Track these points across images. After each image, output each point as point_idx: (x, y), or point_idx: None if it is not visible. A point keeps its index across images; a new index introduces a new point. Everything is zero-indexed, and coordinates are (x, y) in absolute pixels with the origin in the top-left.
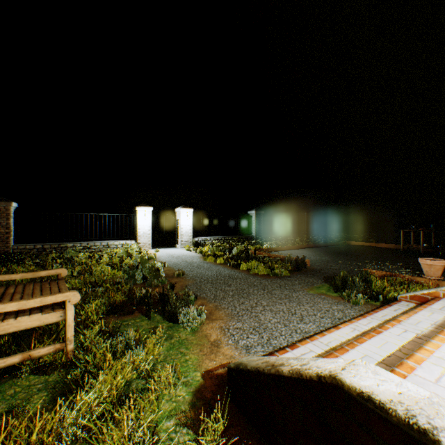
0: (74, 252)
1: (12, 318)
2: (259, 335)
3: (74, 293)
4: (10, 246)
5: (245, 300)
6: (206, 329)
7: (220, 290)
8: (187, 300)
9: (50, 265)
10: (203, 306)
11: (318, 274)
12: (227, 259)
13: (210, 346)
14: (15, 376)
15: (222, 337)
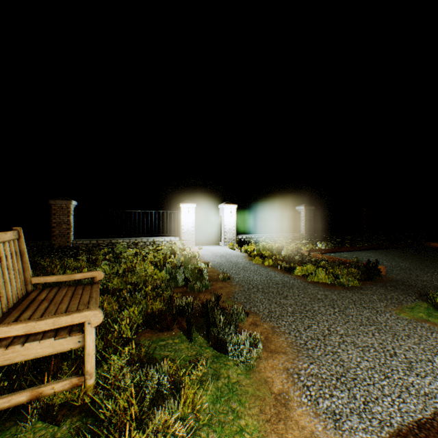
0: (122, 248)
1: (19, 344)
2: (349, 392)
3: (94, 312)
4: (70, 241)
5: (310, 321)
6: (264, 370)
7: (274, 304)
8: (236, 319)
9: (100, 260)
10: (255, 326)
11: (402, 286)
12: (276, 260)
13: (274, 404)
14: (22, 419)
15: (291, 388)
